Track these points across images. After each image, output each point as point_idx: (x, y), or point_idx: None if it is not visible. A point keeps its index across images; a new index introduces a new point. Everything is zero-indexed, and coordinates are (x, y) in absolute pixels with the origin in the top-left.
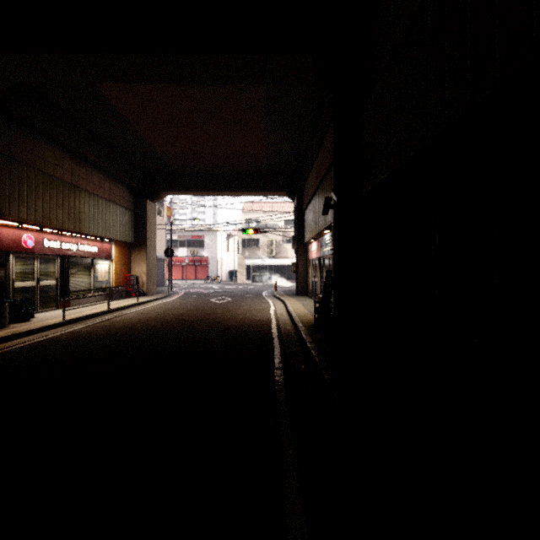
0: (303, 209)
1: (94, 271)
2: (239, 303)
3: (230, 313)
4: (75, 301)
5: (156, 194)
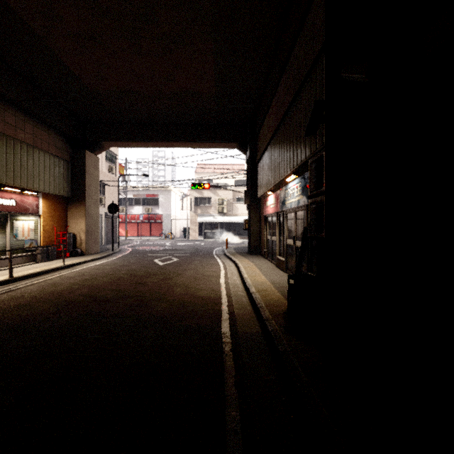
0: (256, 161)
1: (11, 228)
2: (184, 265)
3: (168, 283)
4: None
5: (96, 144)
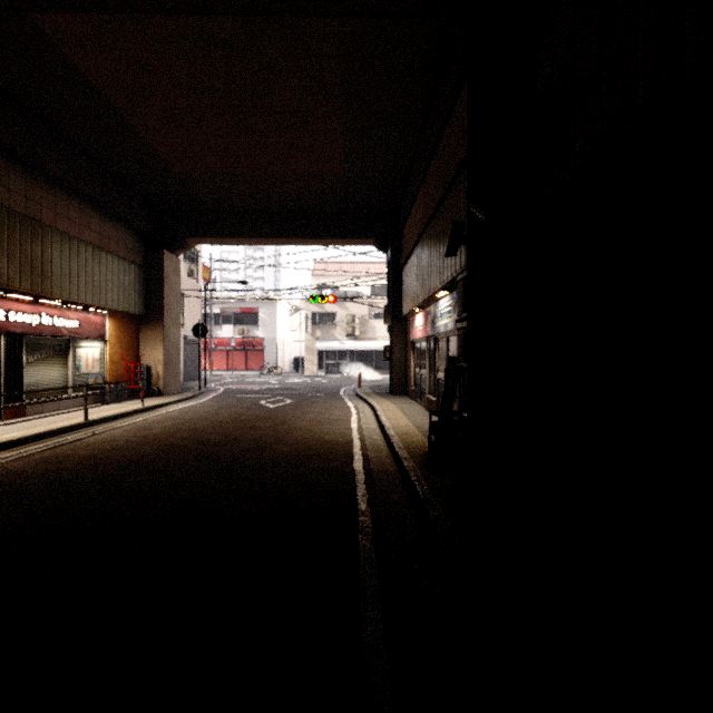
0: (401, 265)
1: (73, 358)
2: (302, 408)
3: (286, 427)
4: (36, 407)
5: (178, 242)
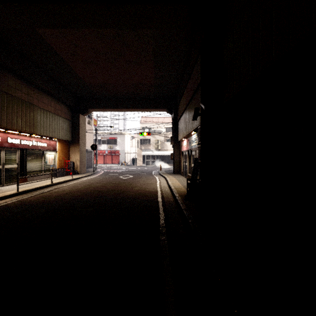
0: (177, 120)
1: (44, 158)
2: (137, 179)
3: (131, 186)
4: (31, 178)
5: (85, 110)
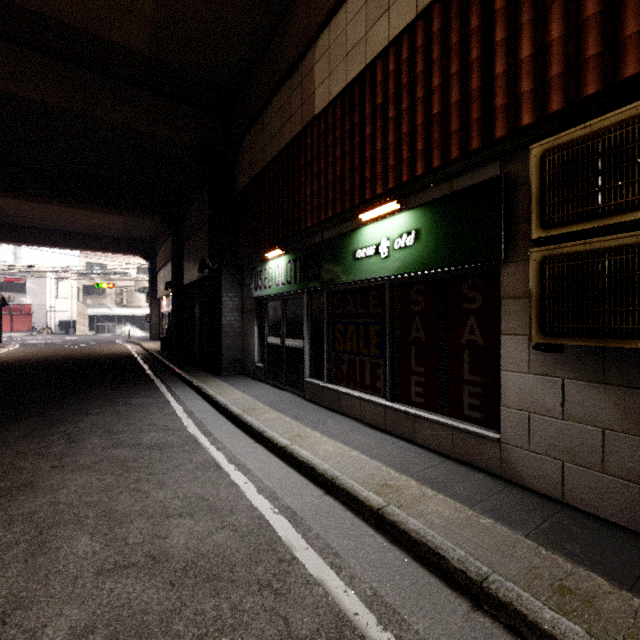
0: (156, 271)
1: None
2: (97, 347)
3: (96, 351)
4: None
5: None
